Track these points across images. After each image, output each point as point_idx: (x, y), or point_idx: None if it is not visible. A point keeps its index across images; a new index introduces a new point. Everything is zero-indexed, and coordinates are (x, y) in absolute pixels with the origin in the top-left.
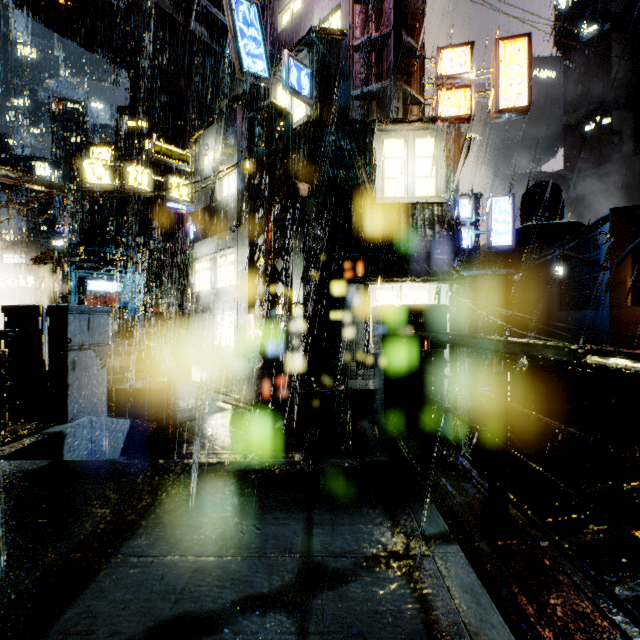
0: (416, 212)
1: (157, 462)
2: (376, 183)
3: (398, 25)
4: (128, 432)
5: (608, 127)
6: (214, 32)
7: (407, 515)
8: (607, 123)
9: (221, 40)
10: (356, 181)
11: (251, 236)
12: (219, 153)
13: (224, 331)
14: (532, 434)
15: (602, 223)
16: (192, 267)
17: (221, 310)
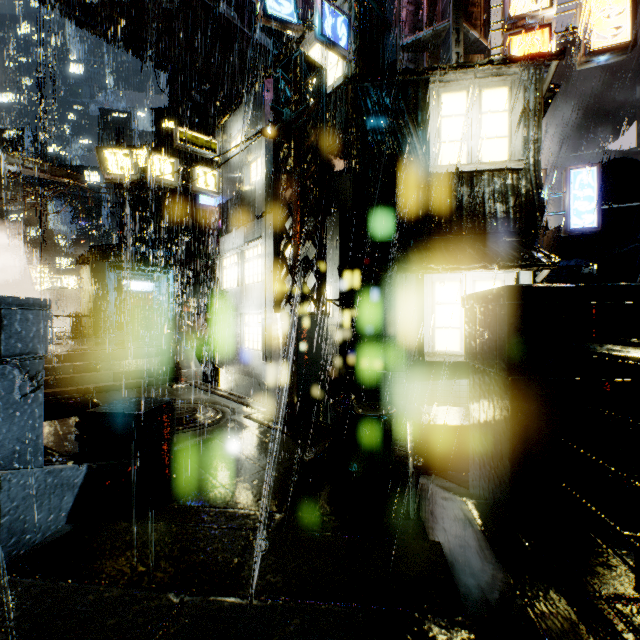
0: (483, 182)
1: None
2: (430, 149)
3: None
4: (83, 484)
5: None
6: (244, 14)
7: None
8: None
9: (251, 22)
10: (405, 147)
11: (277, 219)
12: (246, 136)
13: (251, 332)
14: None
15: None
16: (219, 263)
17: (248, 309)
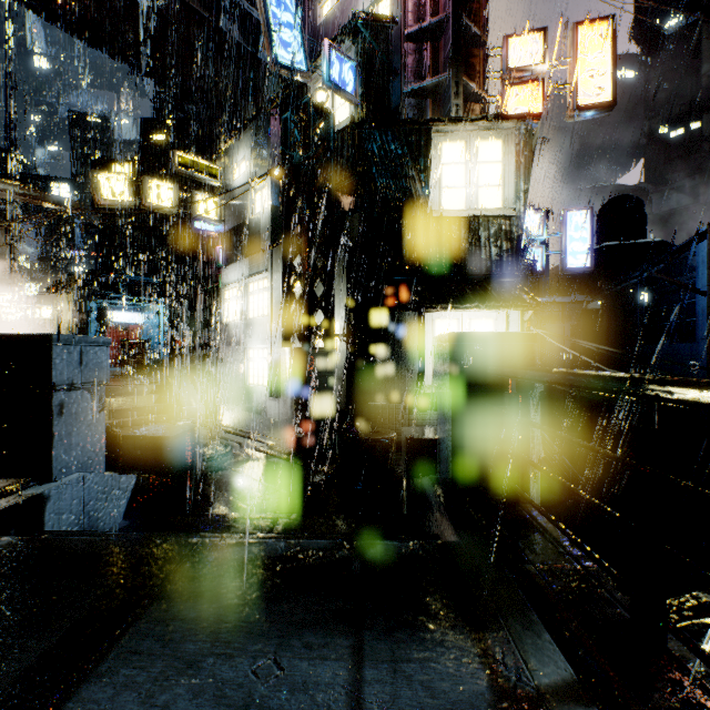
0: (479, 227)
1: (151, 542)
2: (432, 194)
3: (458, 8)
4: (133, 490)
5: (697, 133)
6: (246, 30)
7: (505, 645)
8: (696, 128)
9: (254, 39)
10: (408, 191)
11: (286, 256)
12: (251, 164)
13: (256, 367)
14: (612, 487)
15: (699, 240)
16: (221, 295)
17: (253, 343)
